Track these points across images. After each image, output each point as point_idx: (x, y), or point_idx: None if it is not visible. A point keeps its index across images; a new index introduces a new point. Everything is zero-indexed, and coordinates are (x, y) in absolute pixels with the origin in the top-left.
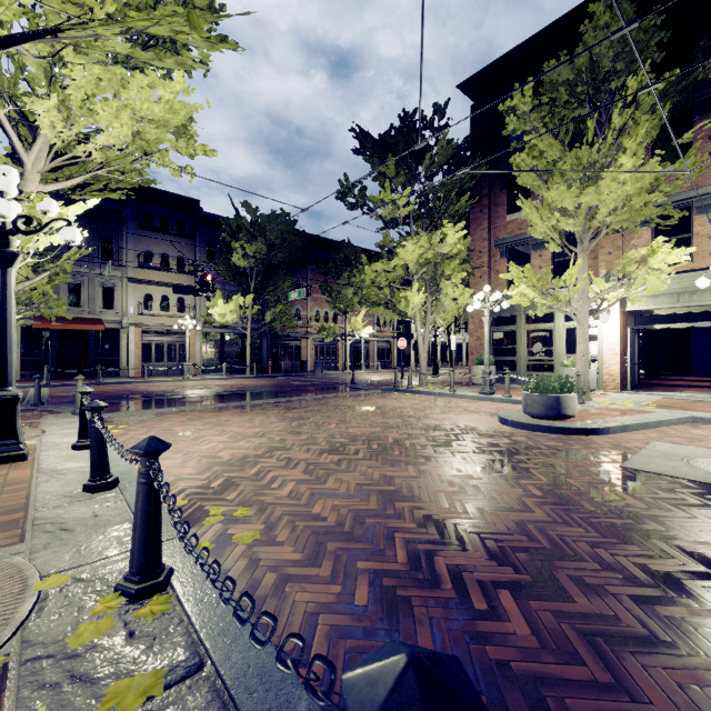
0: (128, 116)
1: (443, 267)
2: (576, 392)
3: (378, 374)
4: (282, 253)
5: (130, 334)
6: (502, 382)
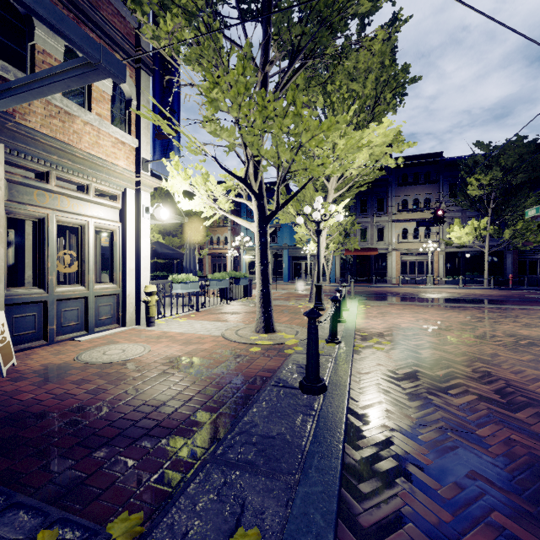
0: (365, 149)
1: None
2: None
3: None
4: (523, 173)
5: (393, 256)
6: None
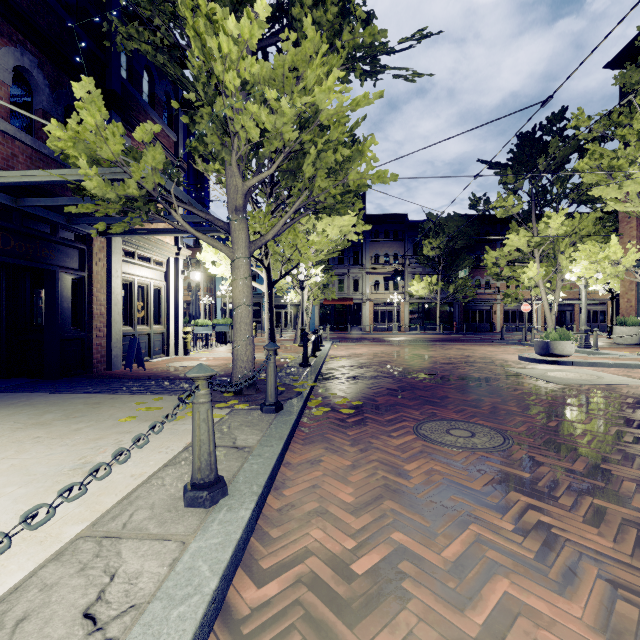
0: (336, 227)
1: (558, 244)
2: (572, 340)
3: None
4: (462, 241)
5: (367, 306)
6: None
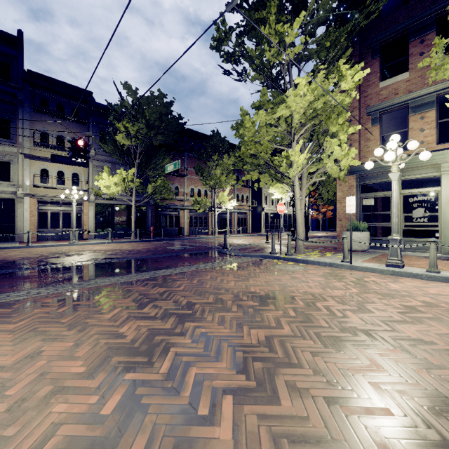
0: None
1: (329, 123)
2: None
3: (241, 238)
4: (162, 136)
5: (25, 204)
6: (374, 248)
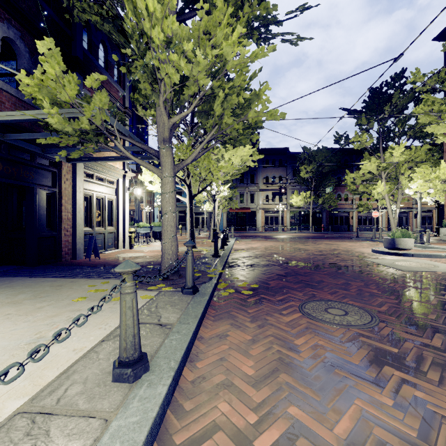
0: (238, 157)
1: (399, 168)
2: (412, 238)
3: None
4: (328, 166)
5: (260, 213)
6: None
